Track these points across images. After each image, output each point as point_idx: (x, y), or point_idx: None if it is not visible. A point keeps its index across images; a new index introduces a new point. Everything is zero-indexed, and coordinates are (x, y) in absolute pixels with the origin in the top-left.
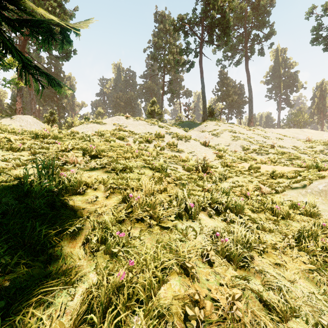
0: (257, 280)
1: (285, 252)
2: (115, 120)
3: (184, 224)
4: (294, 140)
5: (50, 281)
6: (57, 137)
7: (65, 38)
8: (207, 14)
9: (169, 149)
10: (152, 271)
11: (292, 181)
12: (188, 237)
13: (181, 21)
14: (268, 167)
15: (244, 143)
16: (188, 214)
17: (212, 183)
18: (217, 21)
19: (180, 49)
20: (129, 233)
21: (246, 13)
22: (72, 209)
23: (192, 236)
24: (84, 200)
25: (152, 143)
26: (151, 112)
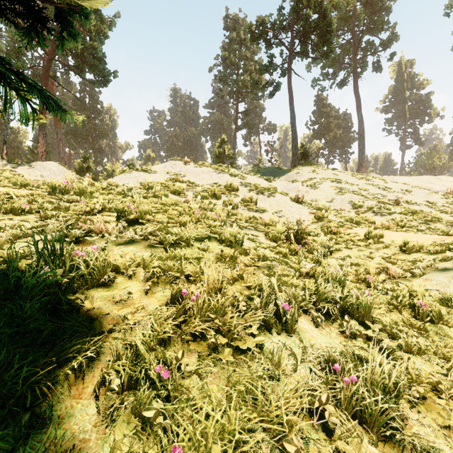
0: None
1: None
2: (169, 167)
3: (274, 340)
4: (428, 192)
5: None
6: (83, 192)
7: (69, 24)
8: (299, 14)
9: (245, 207)
10: None
11: (438, 258)
12: (282, 368)
13: (262, 25)
14: (395, 234)
15: (355, 197)
16: (280, 324)
17: (313, 261)
18: (313, 23)
19: (260, 66)
20: (180, 363)
21: (355, 11)
22: (87, 314)
23: (289, 365)
24: (109, 297)
25: (221, 198)
26: (220, 155)
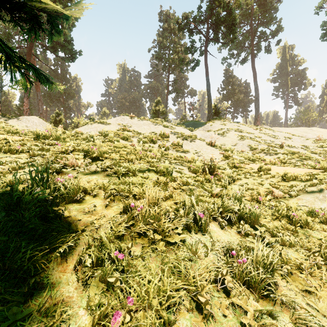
0: (285, 314)
1: (312, 274)
2: (119, 120)
3: (193, 237)
4: (303, 139)
5: (28, 324)
6: (58, 138)
7: (56, 25)
8: (213, 12)
9: (174, 149)
10: (157, 306)
11: (307, 184)
12: (198, 255)
13: (186, 19)
14: (279, 168)
15: (252, 142)
16: (197, 227)
17: (221, 186)
18: (223, 18)
19: (185, 48)
20: (130, 251)
21: (253, 9)
22: (66, 220)
23: (202, 253)
24: (81, 209)
25: (157, 143)
26: (156, 112)
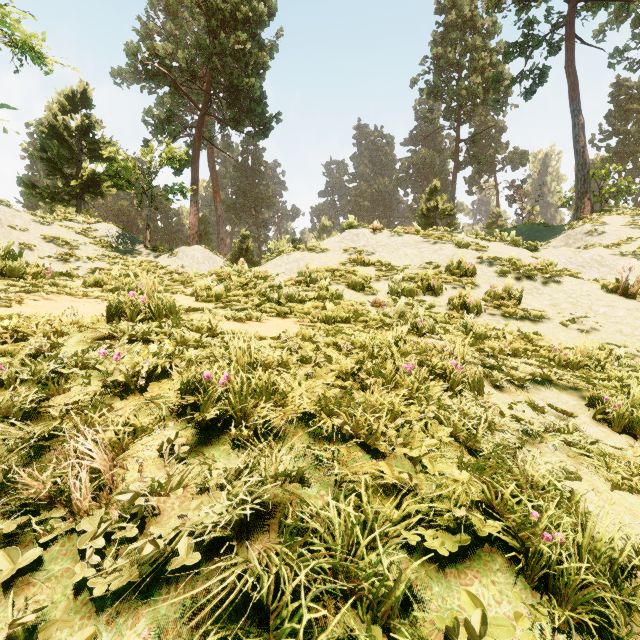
0: None
1: None
2: (348, 240)
3: None
4: None
5: None
6: (168, 311)
7: None
8: None
9: (495, 310)
10: None
11: None
12: None
13: None
14: None
15: None
16: None
17: None
18: None
19: (506, 48)
20: None
21: None
22: None
23: None
24: None
25: (443, 293)
26: (429, 213)
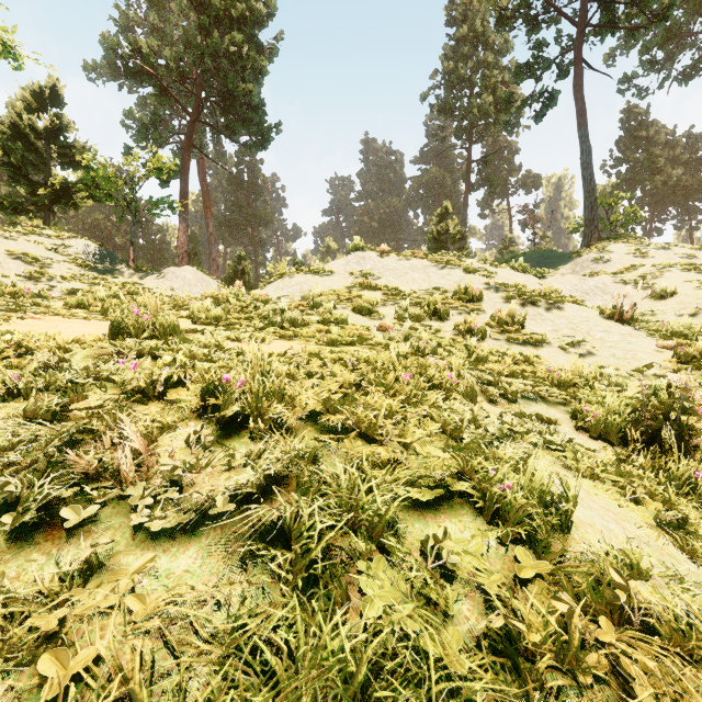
0: None
1: None
2: (354, 263)
3: None
4: None
5: None
6: (173, 330)
7: None
8: None
9: (500, 335)
10: None
11: None
12: None
13: None
14: None
15: None
16: None
17: None
18: None
19: (517, 68)
20: None
21: None
22: None
23: None
24: None
25: (449, 318)
26: (440, 236)
